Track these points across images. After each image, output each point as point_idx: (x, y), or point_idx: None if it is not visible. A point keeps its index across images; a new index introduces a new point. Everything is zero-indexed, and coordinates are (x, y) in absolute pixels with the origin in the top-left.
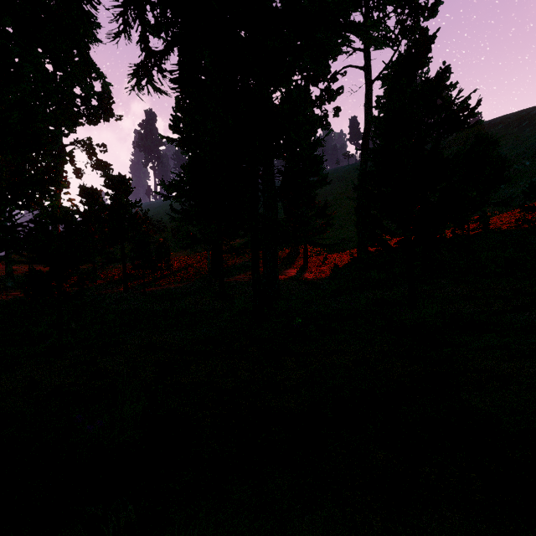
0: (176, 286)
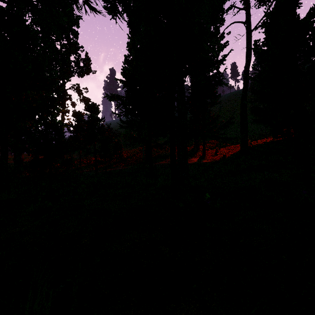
0: (124, 168)
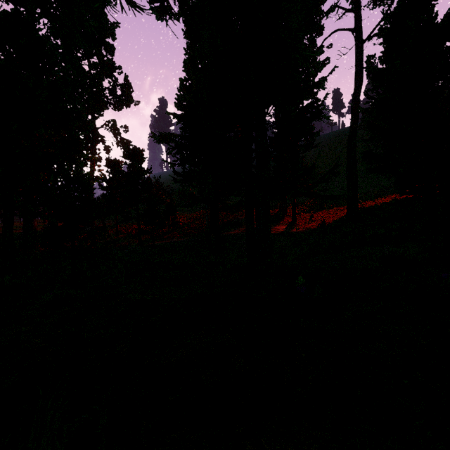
0: (179, 240)
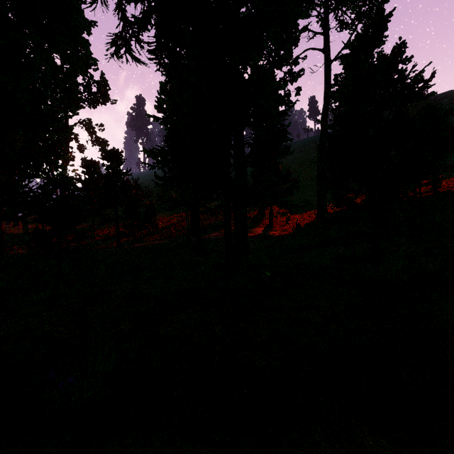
0: (160, 242)
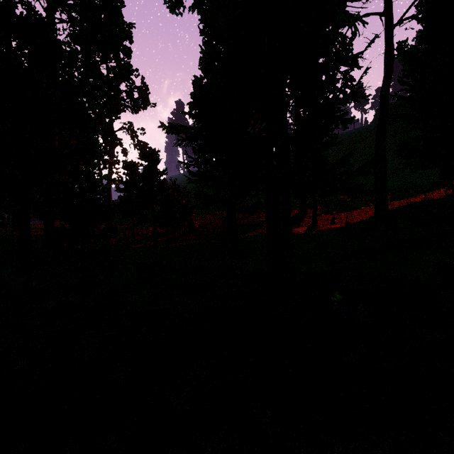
0: (195, 242)
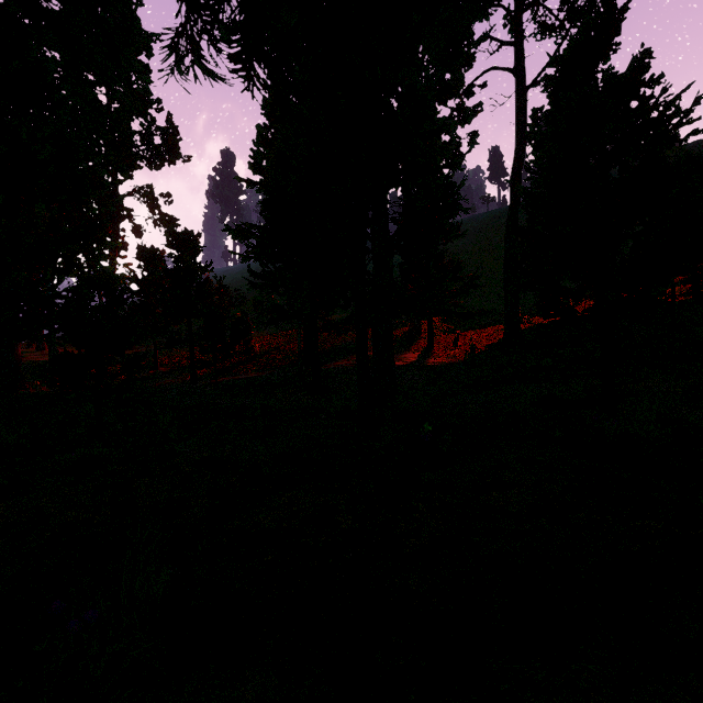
0: (257, 376)
